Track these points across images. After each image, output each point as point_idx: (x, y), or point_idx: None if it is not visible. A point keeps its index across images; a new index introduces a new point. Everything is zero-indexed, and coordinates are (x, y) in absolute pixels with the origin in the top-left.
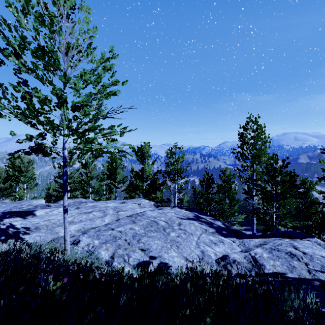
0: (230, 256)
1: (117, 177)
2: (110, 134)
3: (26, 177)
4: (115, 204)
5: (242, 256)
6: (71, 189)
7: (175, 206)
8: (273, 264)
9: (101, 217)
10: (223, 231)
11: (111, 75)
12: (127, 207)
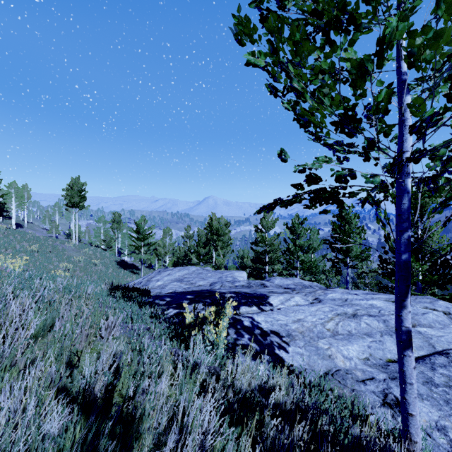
0: None
1: (351, 249)
2: None
3: (223, 243)
4: (389, 305)
5: None
6: (270, 260)
7: None
8: None
9: (386, 332)
10: None
11: None
12: (427, 317)
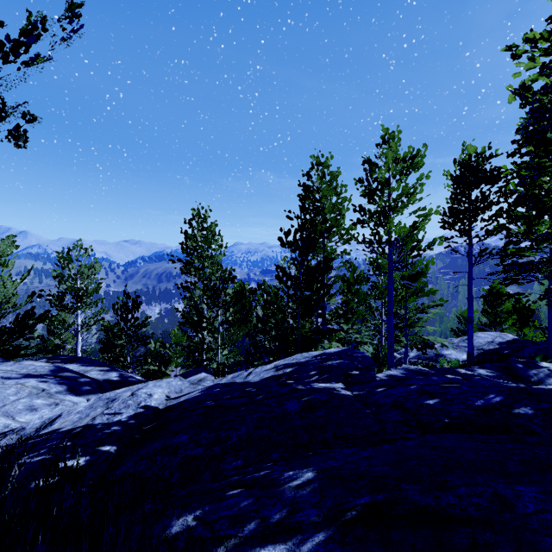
0: (25, 424)
1: None
2: None
3: None
4: None
5: (44, 419)
6: None
7: (45, 358)
8: (69, 419)
9: None
10: (84, 387)
11: None
12: None
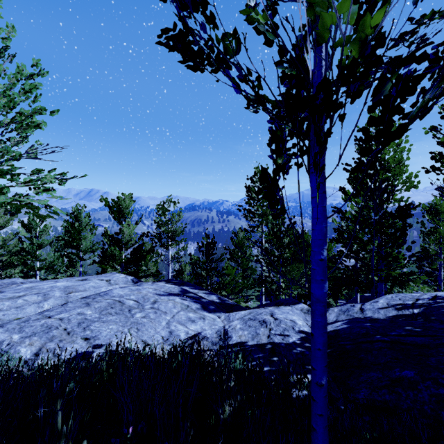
0: (202, 333)
1: (81, 244)
2: (45, 182)
3: None
4: (68, 283)
5: (215, 331)
6: (3, 264)
7: (163, 281)
8: (241, 334)
9: (39, 302)
10: (210, 306)
11: (34, 100)
12: (86, 285)
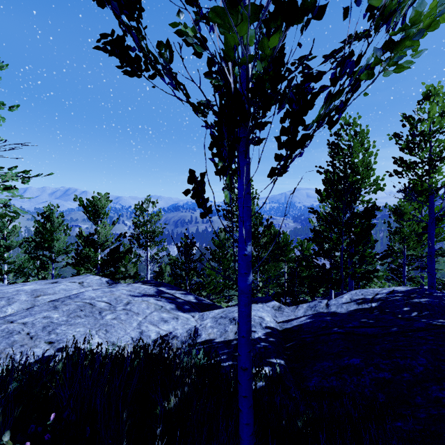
0: (173, 332)
1: (53, 245)
2: (7, 180)
3: None
4: (37, 286)
5: (185, 330)
6: None
7: (139, 282)
8: (211, 332)
9: (2, 306)
10: (185, 306)
11: None
12: (56, 288)
